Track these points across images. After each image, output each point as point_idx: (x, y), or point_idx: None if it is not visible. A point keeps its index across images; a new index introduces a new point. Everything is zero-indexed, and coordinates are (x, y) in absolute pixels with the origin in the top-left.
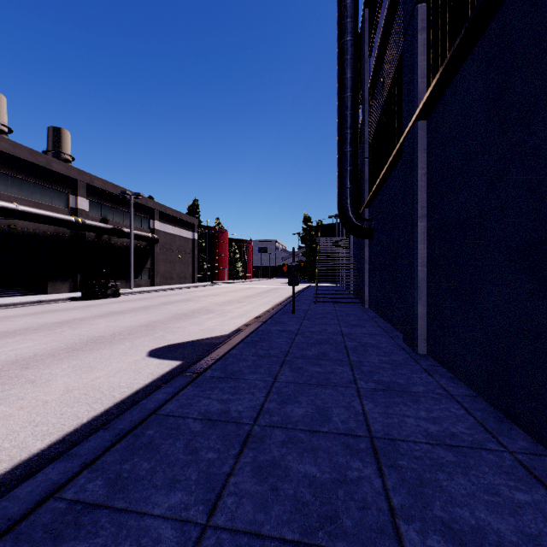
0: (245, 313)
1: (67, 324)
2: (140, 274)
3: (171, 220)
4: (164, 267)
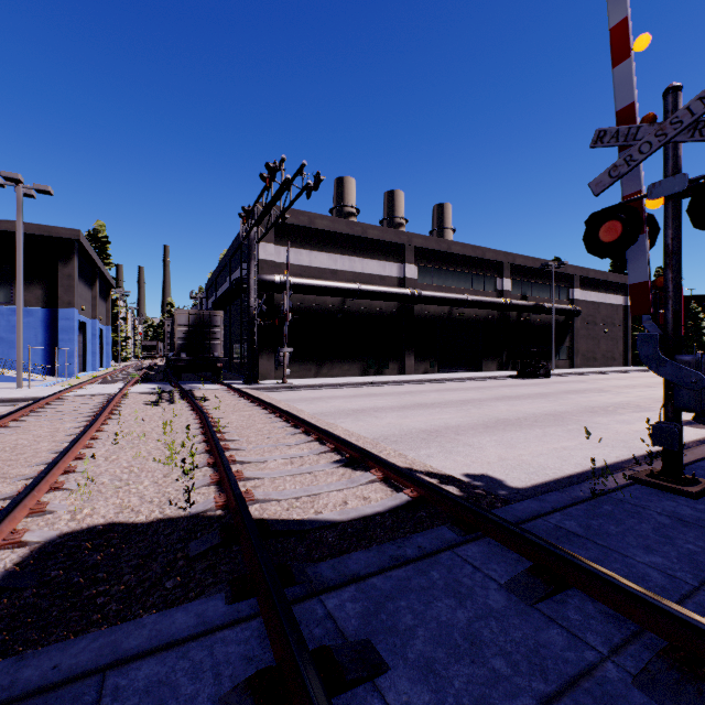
0: None
1: (547, 396)
2: (557, 354)
3: (593, 285)
4: (584, 345)
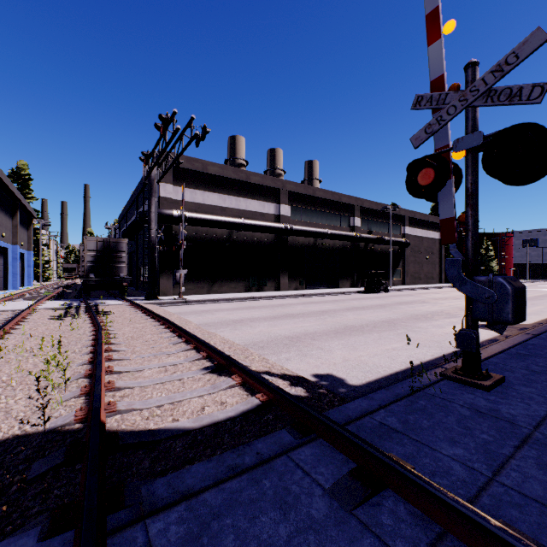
0: (535, 312)
1: (385, 306)
2: (393, 275)
3: (418, 224)
4: (412, 268)
